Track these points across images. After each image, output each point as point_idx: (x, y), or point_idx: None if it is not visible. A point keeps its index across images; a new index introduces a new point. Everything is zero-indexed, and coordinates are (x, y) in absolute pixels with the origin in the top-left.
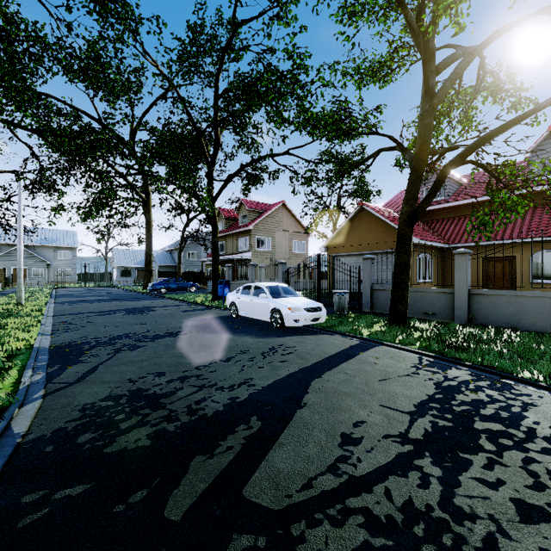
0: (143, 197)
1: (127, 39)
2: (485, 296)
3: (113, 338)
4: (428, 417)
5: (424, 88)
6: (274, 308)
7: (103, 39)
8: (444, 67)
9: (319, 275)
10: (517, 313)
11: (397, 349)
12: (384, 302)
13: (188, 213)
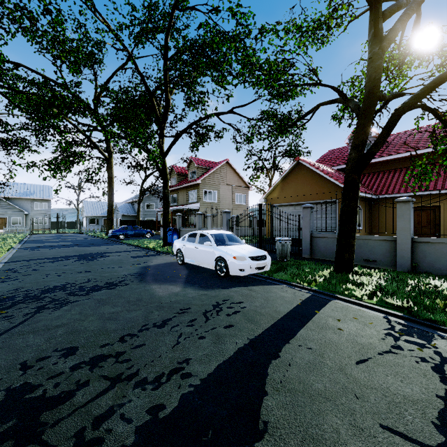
0: (105, 155)
1: None
2: (430, 244)
3: (45, 291)
4: None
5: (373, 30)
6: (218, 256)
7: None
8: (390, 14)
9: (261, 223)
10: None
11: (355, 305)
12: (323, 249)
13: (145, 170)
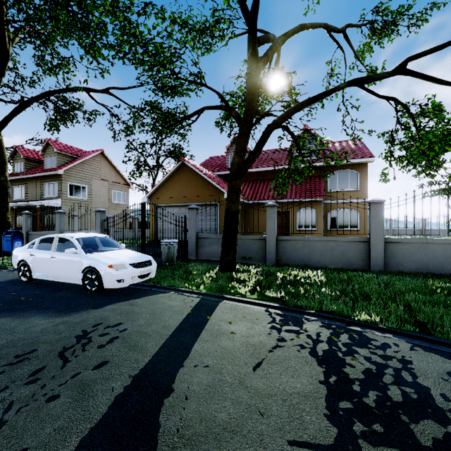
0: None
1: None
2: (288, 241)
3: None
4: (366, 449)
5: (252, 49)
6: (88, 266)
7: None
8: (263, 42)
9: (144, 225)
10: (309, 254)
11: (241, 303)
12: (208, 249)
13: None
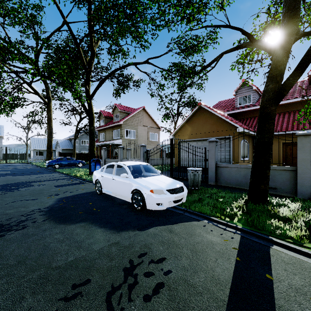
0: (45, 100)
1: None
2: None
3: None
4: None
5: None
6: (135, 189)
7: None
8: None
9: (172, 155)
10: None
11: (304, 257)
12: (227, 177)
13: (80, 114)
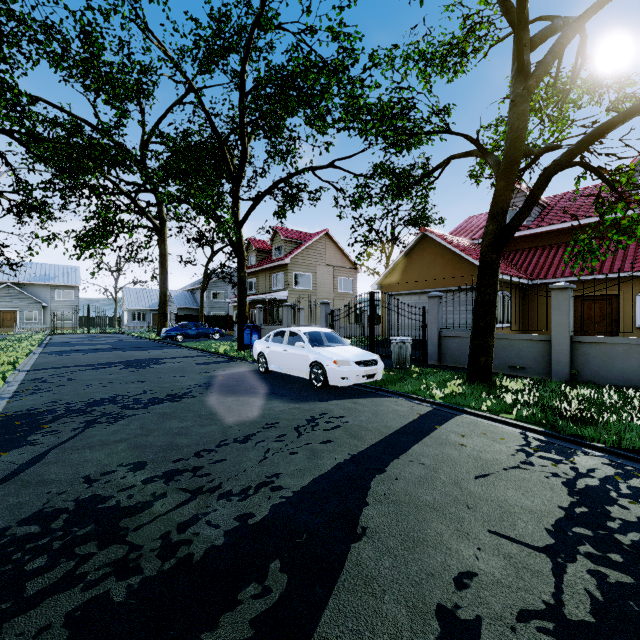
0: (156, 224)
1: (121, 6)
2: (594, 345)
3: (91, 404)
4: (583, 562)
5: (517, 65)
6: (314, 361)
7: (91, 8)
8: (541, 40)
9: (372, 319)
10: (639, 368)
11: (487, 421)
12: (456, 352)
13: (212, 245)
